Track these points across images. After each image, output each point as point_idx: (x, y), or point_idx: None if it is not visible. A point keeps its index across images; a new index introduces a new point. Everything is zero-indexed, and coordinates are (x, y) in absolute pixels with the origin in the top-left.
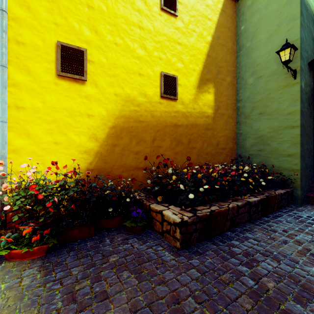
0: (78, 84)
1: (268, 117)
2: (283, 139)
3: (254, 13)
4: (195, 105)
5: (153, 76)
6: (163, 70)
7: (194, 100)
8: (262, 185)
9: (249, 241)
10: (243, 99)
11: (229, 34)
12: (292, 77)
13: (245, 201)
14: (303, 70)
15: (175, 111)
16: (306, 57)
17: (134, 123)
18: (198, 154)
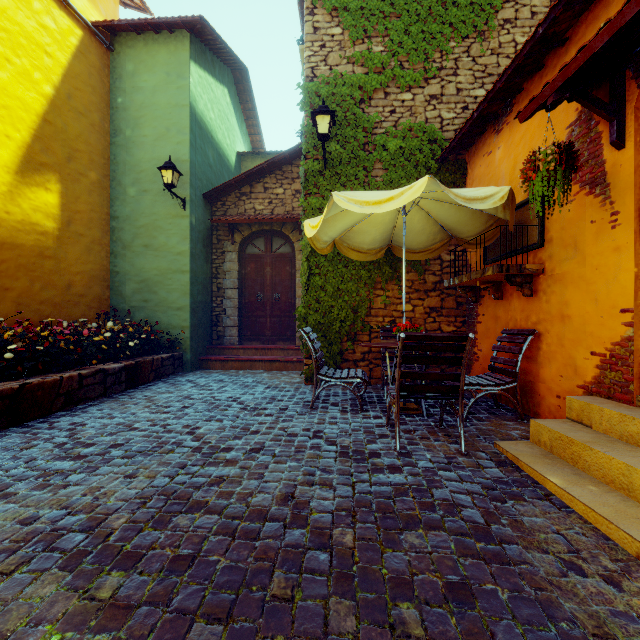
0: None
1: (156, 253)
2: (173, 287)
3: (138, 89)
4: (10, 205)
5: None
6: None
7: (7, 195)
8: (134, 347)
9: (88, 413)
10: (120, 217)
11: (96, 99)
12: (182, 207)
13: (96, 368)
14: (194, 203)
15: None
16: (199, 186)
17: None
18: (21, 302)
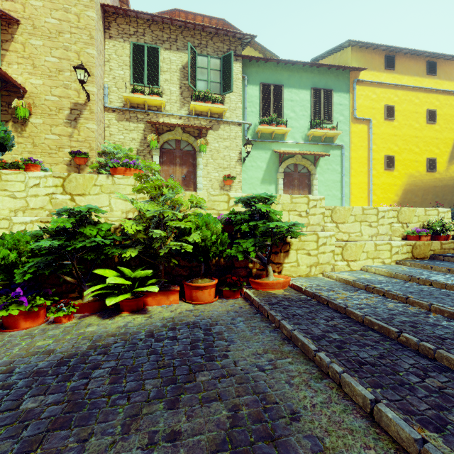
0: (391, 171)
1: None
2: None
3: None
4: (446, 173)
5: (422, 161)
6: (428, 156)
7: (446, 170)
8: None
9: None
10: None
11: None
12: None
13: None
14: None
15: (434, 178)
16: None
17: (413, 187)
18: (449, 203)
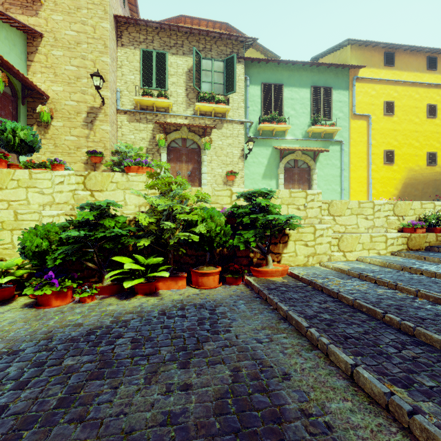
0: (390, 166)
1: None
2: None
3: None
4: None
5: (423, 155)
6: (428, 151)
7: None
8: None
9: None
10: None
11: None
12: None
13: None
14: None
15: (435, 172)
16: None
17: (413, 181)
18: None
